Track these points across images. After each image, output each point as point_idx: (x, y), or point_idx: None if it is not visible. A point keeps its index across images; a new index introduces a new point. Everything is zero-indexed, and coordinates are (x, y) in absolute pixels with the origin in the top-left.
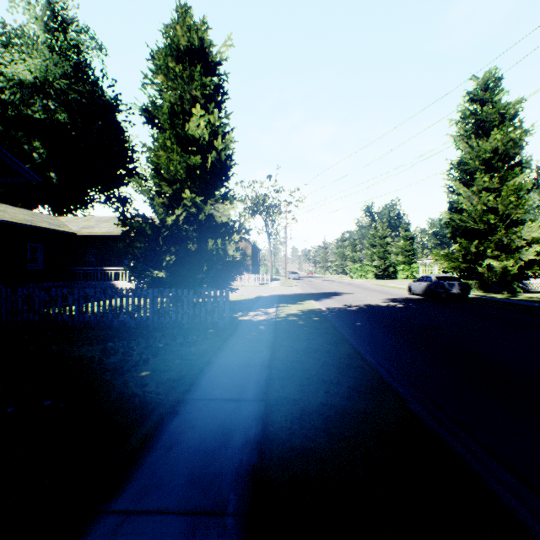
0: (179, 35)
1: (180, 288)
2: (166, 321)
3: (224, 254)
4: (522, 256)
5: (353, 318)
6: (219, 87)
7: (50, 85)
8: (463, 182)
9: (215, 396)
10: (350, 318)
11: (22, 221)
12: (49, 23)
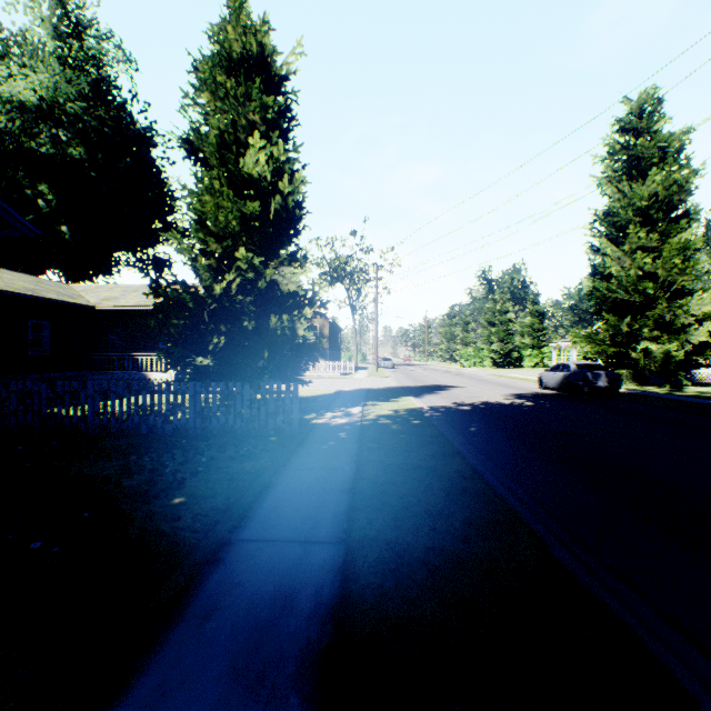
0: (231, 38)
1: (233, 381)
2: (213, 426)
3: (291, 334)
4: (690, 337)
5: (466, 421)
6: (286, 109)
7: (60, 109)
8: (611, 239)
9: (275, 535)
10: (462, 421)
11: (21, 290)
12: (59, 26)
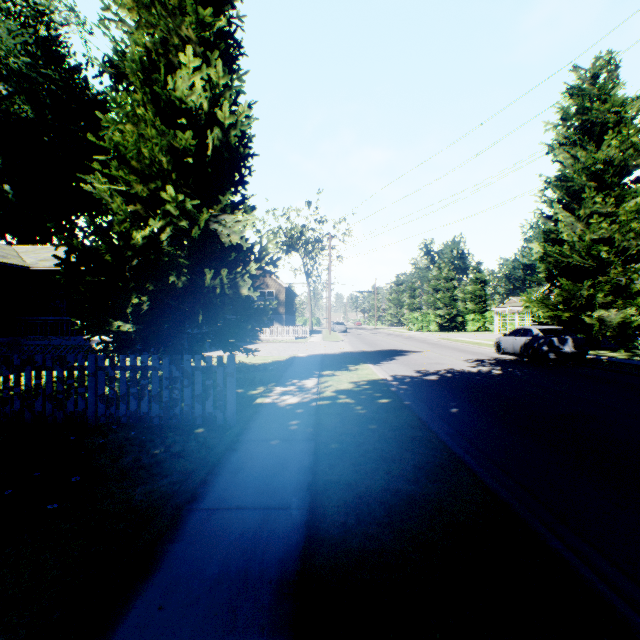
0: None
1: (160, 351)
2: (120, 413)
3: (233, 294)
4: None
5: (441, 397)
6: (230, 36)
7: (1, 62)
8: (563, 205)
9: None
10: (437, 397)
11: None
12: None
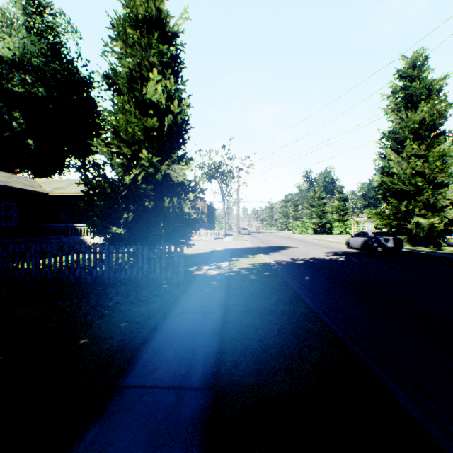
0: (137, 4)
1: (138, 244)
2: (121, 277)
3: (179, 211)
4: (447, 214)
5: (301, 272)
6: (176, 56)
7: (27, 62)
8: (393, 149)
9: (153, 381)
10: (299, 272)
11: None
12: (27, 6)
